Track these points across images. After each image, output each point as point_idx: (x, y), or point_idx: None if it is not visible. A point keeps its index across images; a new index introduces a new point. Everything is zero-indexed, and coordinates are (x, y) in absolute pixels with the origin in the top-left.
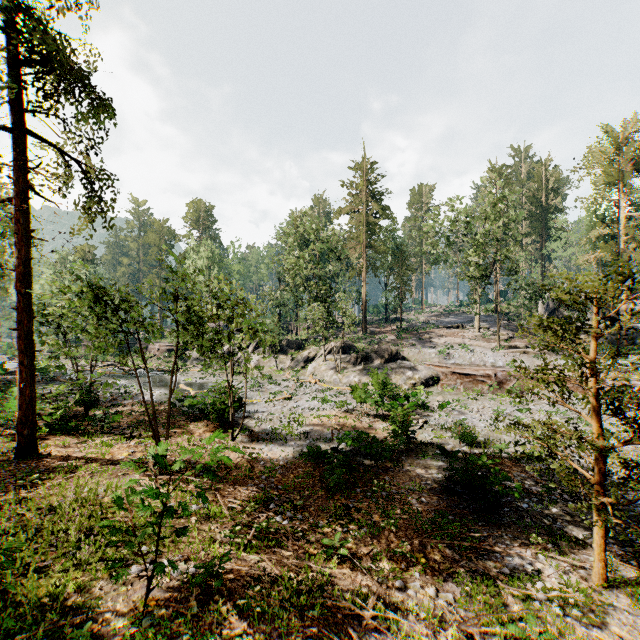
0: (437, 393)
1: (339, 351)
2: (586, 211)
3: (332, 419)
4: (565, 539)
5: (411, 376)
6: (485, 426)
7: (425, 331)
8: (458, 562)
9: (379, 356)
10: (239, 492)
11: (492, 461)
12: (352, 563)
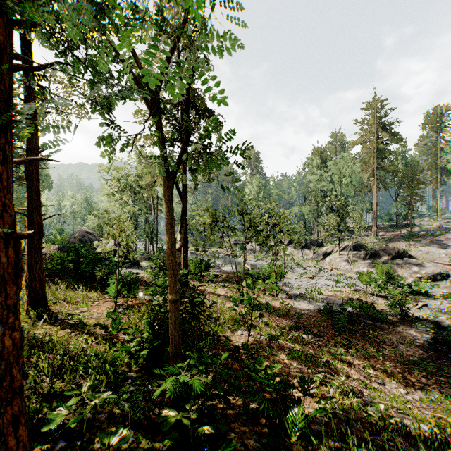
0: (443, 287)
1: (351, 248)
2: None
3: (343, 293)
4: None
5: (417, 271)
6: None
7: (436, 235)
8: (429, 386)
9: (386, 253)
10: (281, 320)
11: None
12: (348, 364)
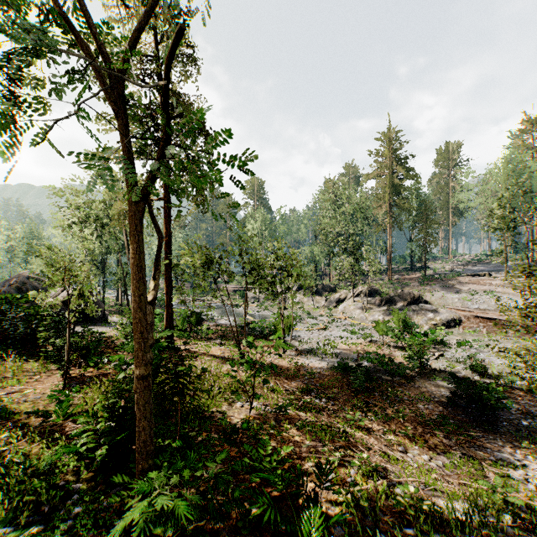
0: (458, 333)
1: (366, 294)
2: None
3: (358, 346)
4: None
5: (432, 317)
6: (501, 363)
7: (449, 278)
8: (452, 447)
9: (402, 299)
10: (290, 383)
11: (500, 388)
12: (367, 431)
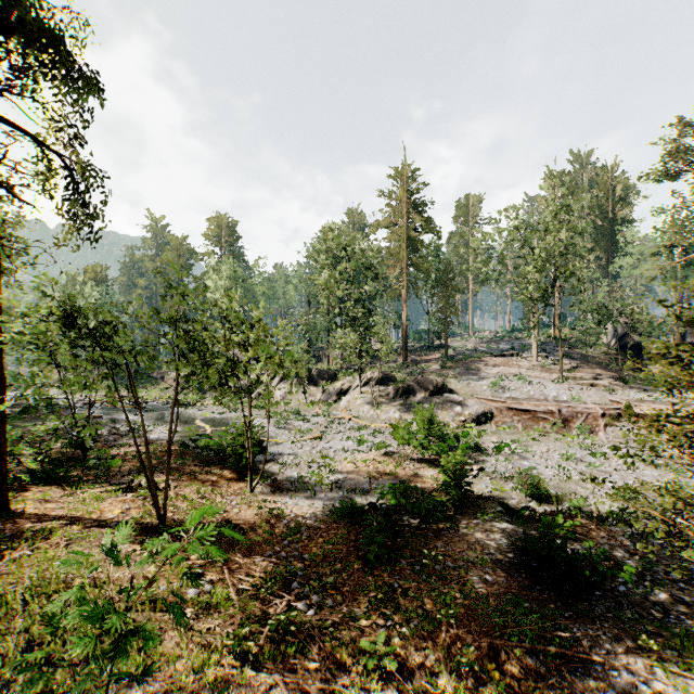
0: (491, 432)
1: (376, 382)
2: (663, 221)
3: (369, 464)
4: (685, 642)
5: (460, 412)
6: (554, 475)
7: (474, 360)
8: (545, 677)
9: (423, 388)
10: (254, 564)
11: (570, 523)
12: (401, 681)
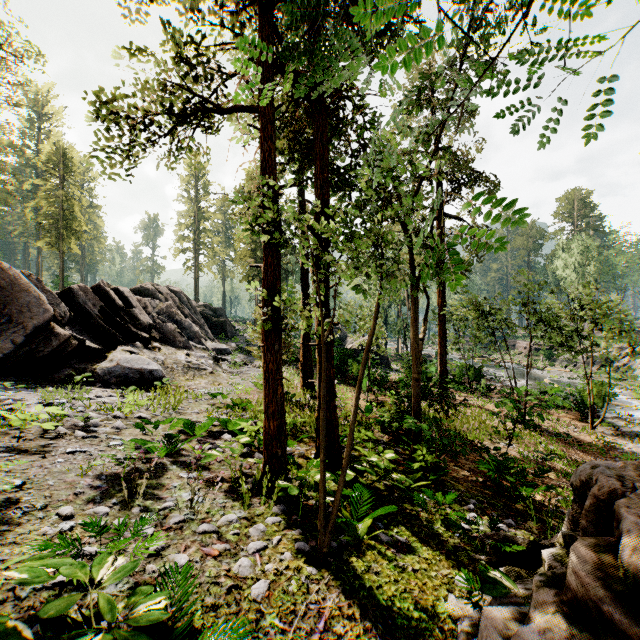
0: None
1: None
2: None
3: None
4: None
5: None
6: None
7: None
8: None
9: None
10: (585, 457)
11: None
12: None
